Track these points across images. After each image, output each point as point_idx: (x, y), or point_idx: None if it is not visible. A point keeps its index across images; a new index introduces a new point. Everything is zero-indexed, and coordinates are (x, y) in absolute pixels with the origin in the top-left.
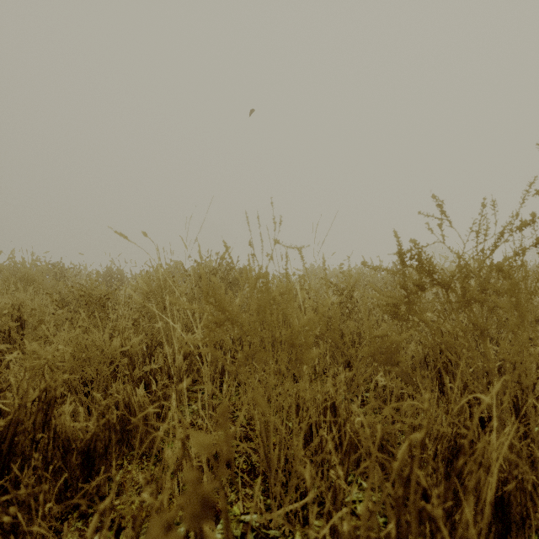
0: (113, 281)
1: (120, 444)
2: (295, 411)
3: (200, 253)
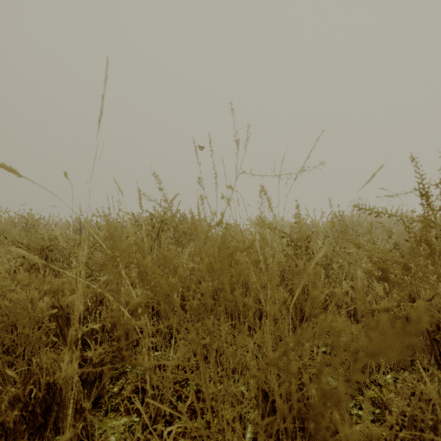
0: (81, 230)
1: (42, 430)
2: (255, 397)
3: (140, 198)
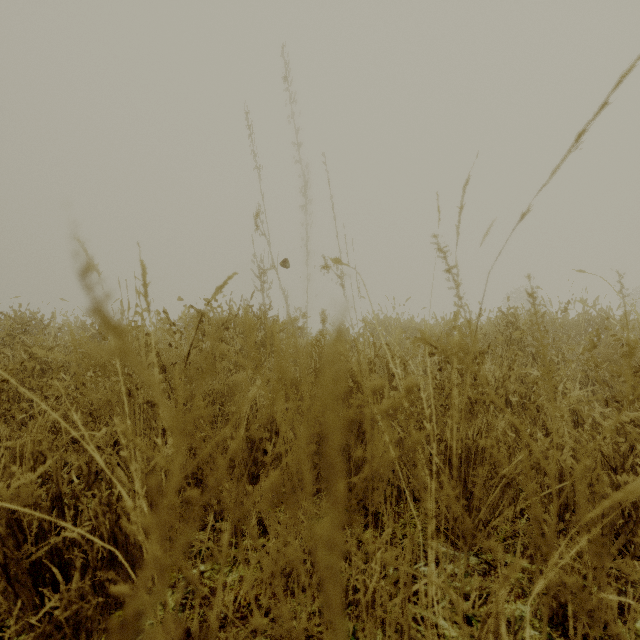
0: None
1: None
2: None
3: (144, 281)
